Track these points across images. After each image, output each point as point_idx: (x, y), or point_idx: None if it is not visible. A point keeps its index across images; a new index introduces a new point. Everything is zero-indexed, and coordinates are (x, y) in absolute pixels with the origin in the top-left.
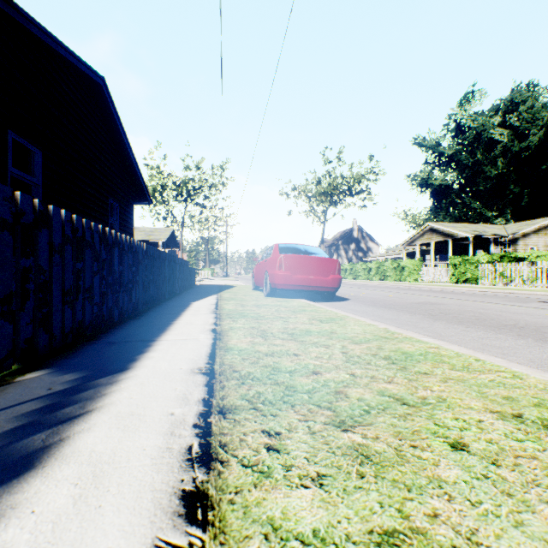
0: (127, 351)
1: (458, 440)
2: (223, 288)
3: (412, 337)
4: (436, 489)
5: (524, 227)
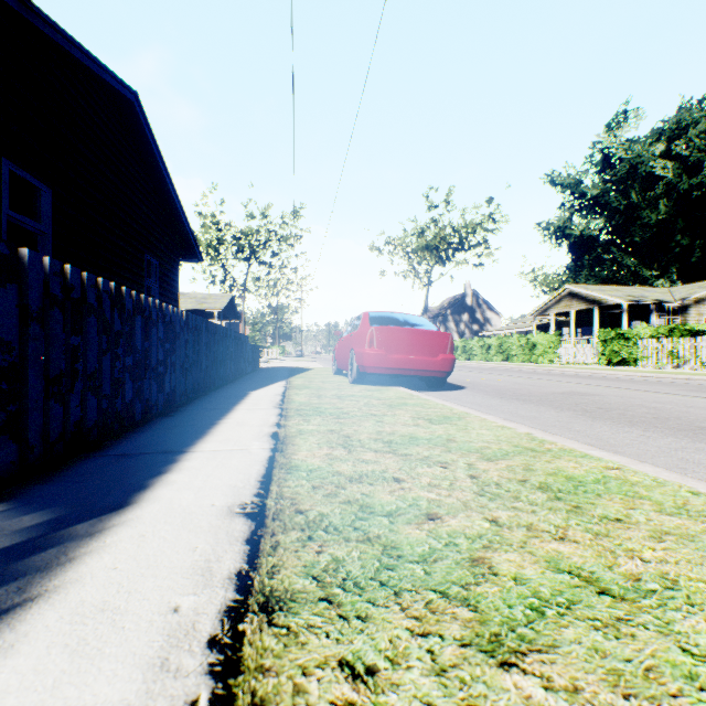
0: (137, 470)
1: None
2: (294, 371)
3: (573, 449)
4: None
5: (697, 290)
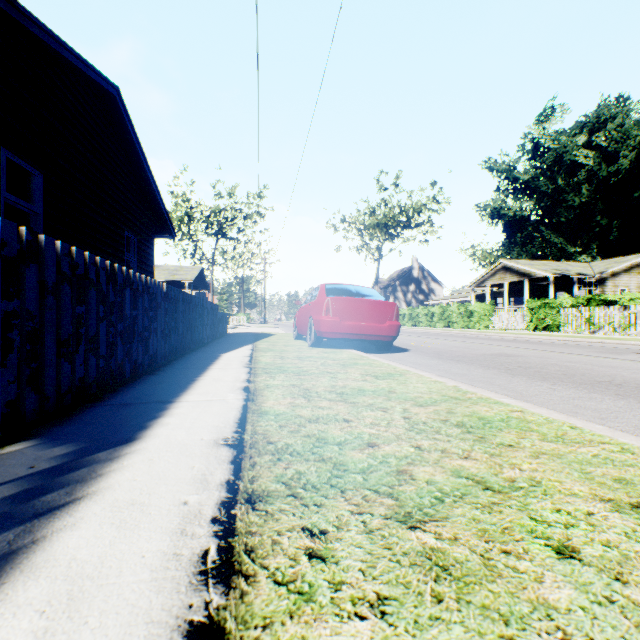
0: (136, 416)
1: (564, 543)
2: (259, 336)
3: (489, 398)
4: (544, 621)
5: (613, 265)
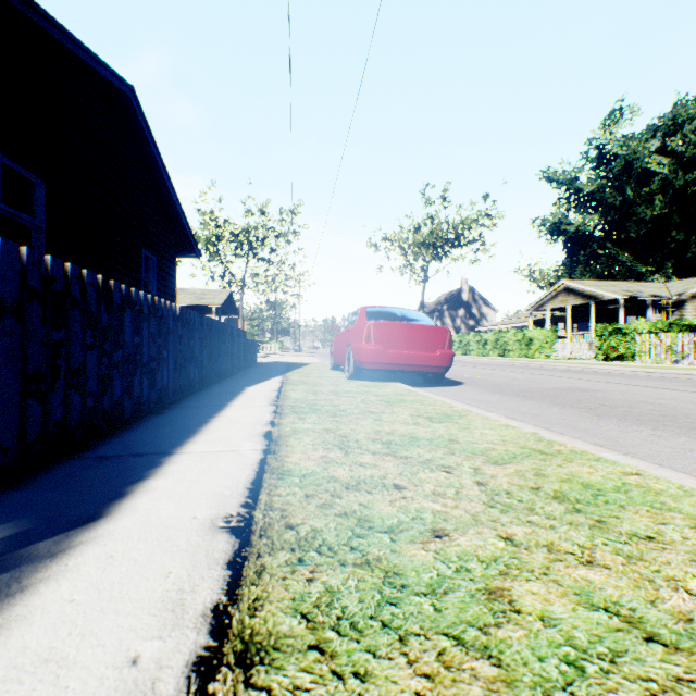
0: (118, 475)
1: None
2: (291, 366)
3: (585, 452)
4: None
5: (694, 285)
